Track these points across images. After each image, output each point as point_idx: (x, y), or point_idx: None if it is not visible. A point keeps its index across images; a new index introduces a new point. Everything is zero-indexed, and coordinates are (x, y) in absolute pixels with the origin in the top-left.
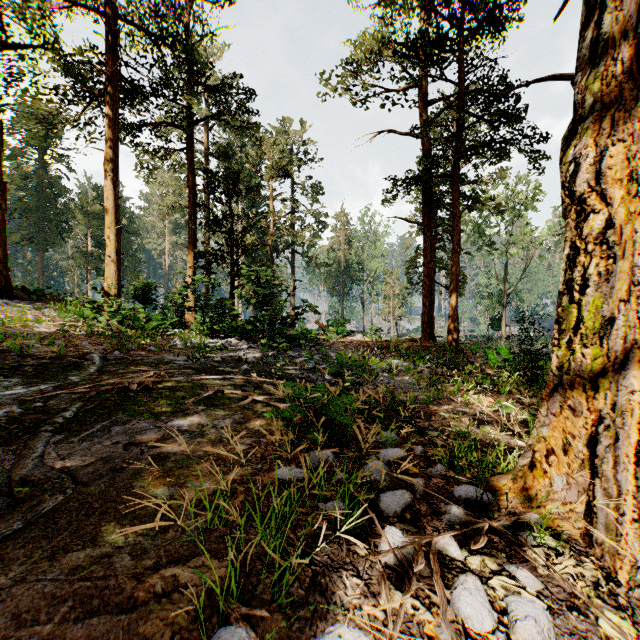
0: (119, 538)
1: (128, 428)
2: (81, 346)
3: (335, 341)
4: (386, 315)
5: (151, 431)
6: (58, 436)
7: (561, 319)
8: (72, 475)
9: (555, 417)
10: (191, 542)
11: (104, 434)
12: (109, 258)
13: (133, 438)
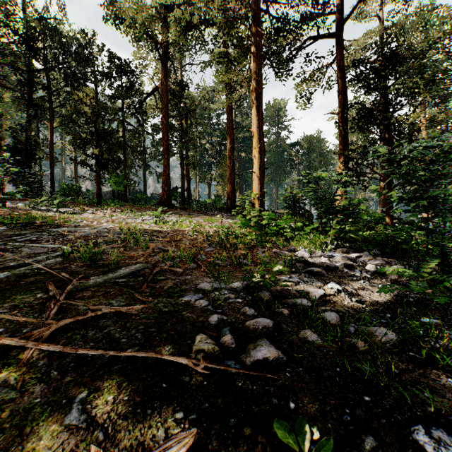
0: None
1: None
2: (167, 252)
3: None
4: None
5: None
6: None
7: None
8: None
9: None
10: None
11: None
12: (255, 174)
13: None
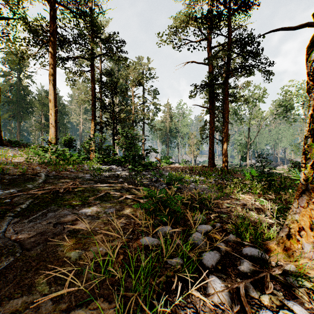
0: (45, 287)
1: (57, 214)
2: (35, 169)
3: (165, 167)
4: (189, 154)
5: (70, 215)
6: (16, 219)
7: (306, 152)
8: (21, 243)
9: (303, 208)
10: (91, 289)
11: (43, 217)
12: (51, 124)
13: (59, 220)
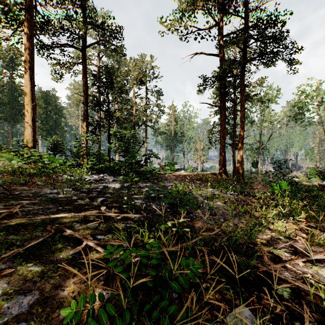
0: None
1: None
2: None
3: (169, 175)
4: (196, 160)
5: None
6: None
7: None
8: None
9: None
10: None
11: None
12: (27, 123)
13: None
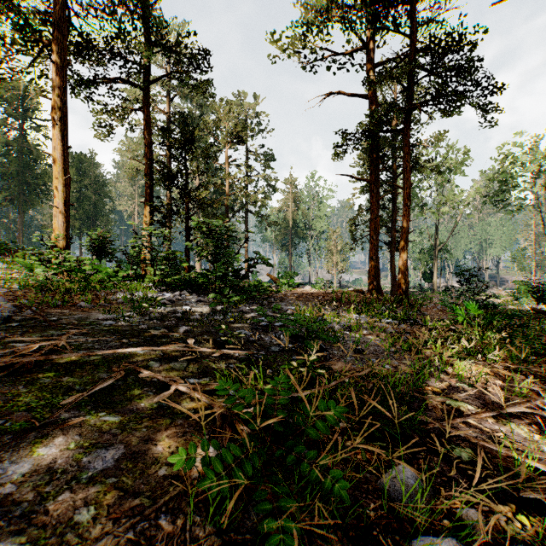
0: None
1: None
2: None
3: (286, 293)
4: (330, 268)
5: None
6: None
7: None
8: None
9: None
10: None
11: None
12: (57, 209)
13: None
